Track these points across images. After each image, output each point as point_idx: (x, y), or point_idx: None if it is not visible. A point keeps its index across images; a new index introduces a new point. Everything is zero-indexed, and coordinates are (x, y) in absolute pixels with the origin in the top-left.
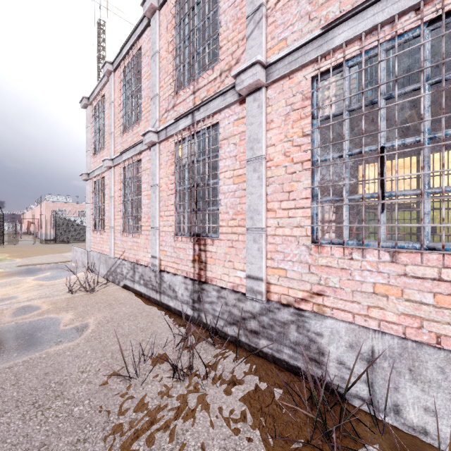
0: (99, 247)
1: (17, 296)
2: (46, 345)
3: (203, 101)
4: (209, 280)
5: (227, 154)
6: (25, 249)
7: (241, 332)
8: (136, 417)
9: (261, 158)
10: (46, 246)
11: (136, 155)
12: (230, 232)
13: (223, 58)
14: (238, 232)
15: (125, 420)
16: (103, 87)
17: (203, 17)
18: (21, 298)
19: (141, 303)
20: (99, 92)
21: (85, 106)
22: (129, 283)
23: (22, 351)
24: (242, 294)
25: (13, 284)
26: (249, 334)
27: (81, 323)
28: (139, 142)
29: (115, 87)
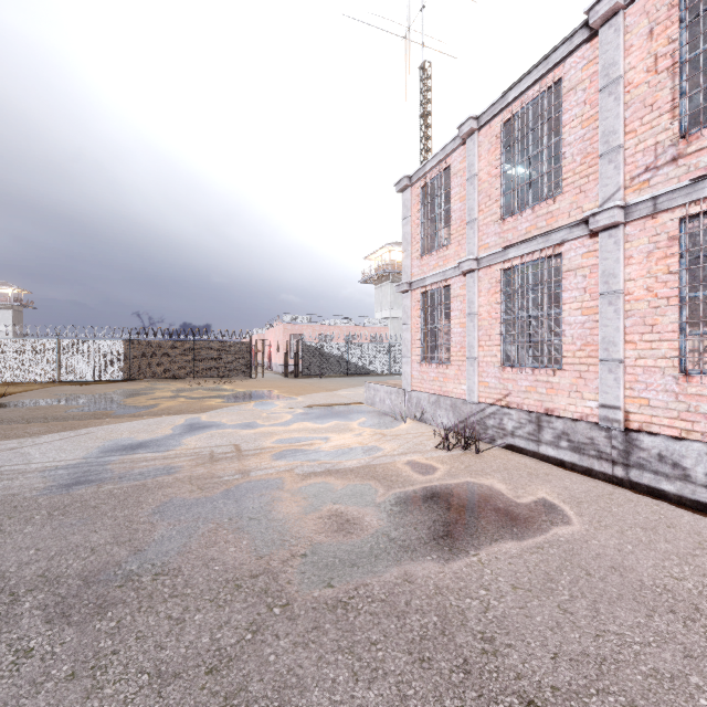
0: (435, 386)
1: (378, 446)
2: (539, 524)
3: None
4: None
5: None
6: (281, 384)
7: None
8: None
9: None
10: (298, 381)
11: (547, 248)
12: None
13: None
14: None
15: None
16: (446, 156)
17: None
18: (388, 450)
19: (581, 477)
20: (439, 165)
21: (402, 189)
22: (523, 443)
23: (518, 527)
24: None
25: (346, 429)
26: None
27: (534, 497)
28: (563, 227)
29: (480, 151)
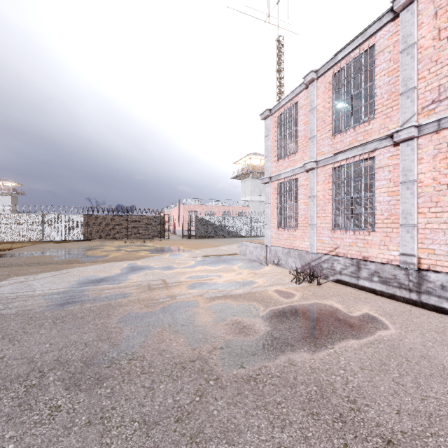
0: (287, 243)
1: (253, 281)
2: (368, 329)
3: None
4: None
5: None
6: (183, 242)
7: None
8: None
9: None
10: (194, 240)
11: (364, 153)
12: None
13: None
14: None
15: None
16: (295, 96)
17: None
18: (260, 283)
19: (388, 300)
20: (290, 102)
21: (265, 118)
22: (347, 279)
23: (355, 331)
24: None
25: (231, 270)
26: None
27: (361, 312)
28: (375, 140)
29: (318, 93)
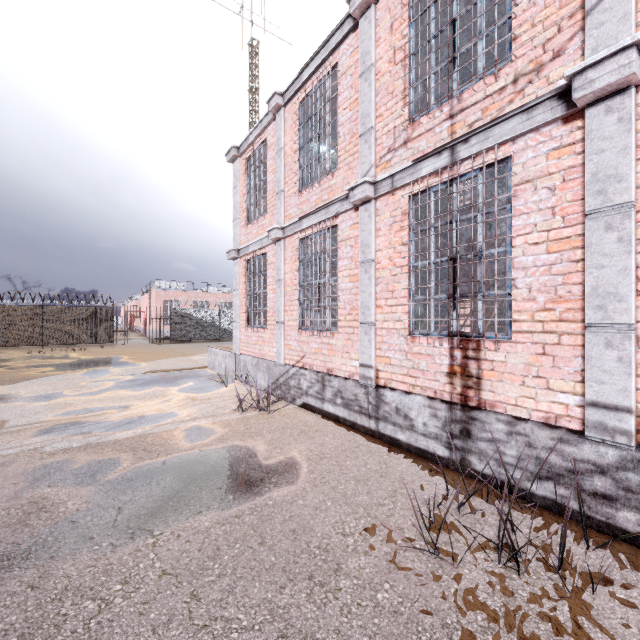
0: (256, 350)
1: (175, 412)
2: (262, 487)
3: (479, 126)
4: (487, 404)
5: (531, 206)
6: (140, 350)
7: (567, 494)
8: (487, 625)
9: (625, 206)
10: (163, 346)
11: (328, 219)
12: (538, 330)
13: (520, 54)
14: (559, 330)
15: (472, 627)
16: (263, 129)
17: (441, 4)
18: (182, 416)
19: (346, 432)
20: (258, 138)
21: (233, 159)
22: (313, 402)
23: (237, 493)
24: (567, 431)
25: (159, 396)
26: (590, 498)
27: (284, 456)
28: (336, 200)
29: (285, 127)
